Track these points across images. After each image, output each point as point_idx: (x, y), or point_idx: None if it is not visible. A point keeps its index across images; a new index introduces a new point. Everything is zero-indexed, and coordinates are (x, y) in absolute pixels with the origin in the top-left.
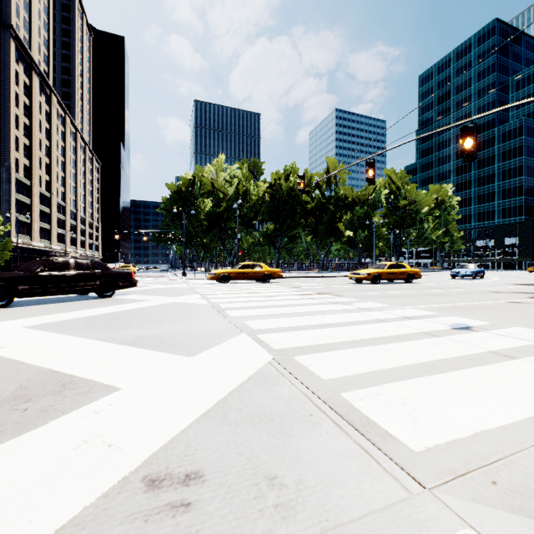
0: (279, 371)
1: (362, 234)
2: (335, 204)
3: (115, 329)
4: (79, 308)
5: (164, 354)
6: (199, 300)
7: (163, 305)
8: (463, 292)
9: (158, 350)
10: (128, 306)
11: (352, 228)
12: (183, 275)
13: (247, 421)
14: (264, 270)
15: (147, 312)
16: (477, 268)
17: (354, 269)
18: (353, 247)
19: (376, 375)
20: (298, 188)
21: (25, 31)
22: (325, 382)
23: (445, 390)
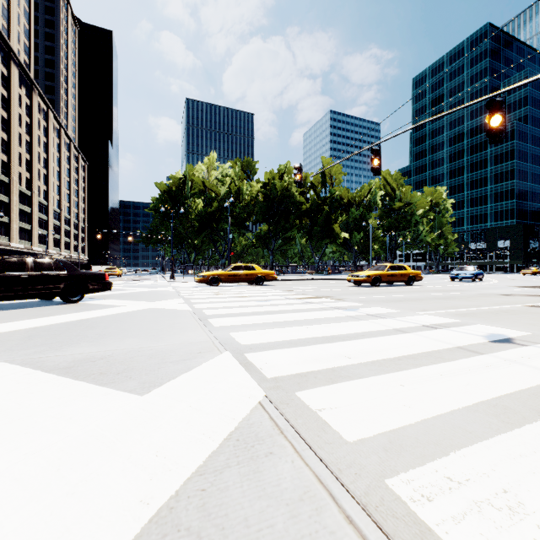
0: (274, 423)
1: (358, 236)
2: (331, 204)
3: (57, 347)
4: (31, 316)
5: (104, 389)
6: (181, 306)
7: (136, 312)
8: (472, 295)
9: (99, 382)
10: (93, 313)
11: (347, 229)
12: (172, 278)
13: None
14: (257, 272)
15: (112, 321)
16: (477, 270)
17: (349, 271)
18: (348, 249)
19: (429, 430)
20: (294, 181)
21: (3, 18)
22: (352, 448)
23: None
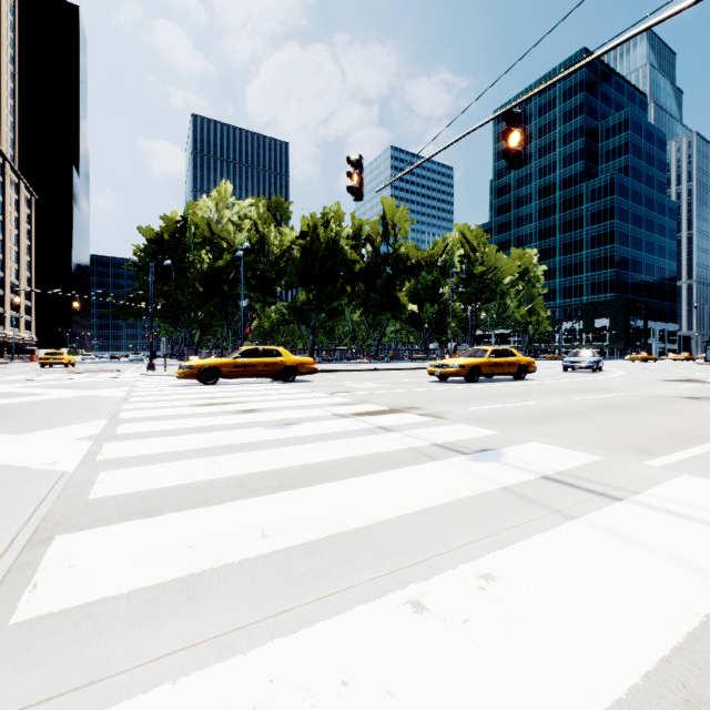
0: None
1: (430, 310)
2: (394, 265)
3: None
4: None
5: None
6: (65, 451)
7: None
8: (645, 399)
9: None
10: None
11: (416, 300)
12: (150, 369)
13: None
14: (285, 360)
15: None
16: (597, 356)
17: (418, 357)
18: (417, 327)
19: None
20: (348, 187)
21: None
22: None
23: None
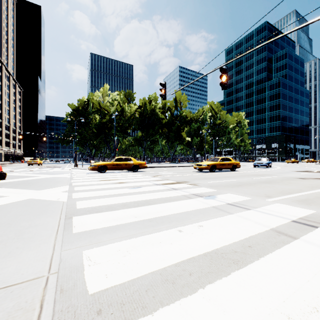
0: None
1: (196, 140)
2: (180, 120)
3: None
4: None
5: None
6: (60, 195)
7: (6, 206)
8: (281, 179)
9: None
10: None
11: (190, 136)
12: (75, 166)
13: None
14: (134, 162)
15: None
16: (269, 160)
17: (191, 161)
18: (190, 147)
19: None
20: (160, 94)
21: None
22: None
23: None
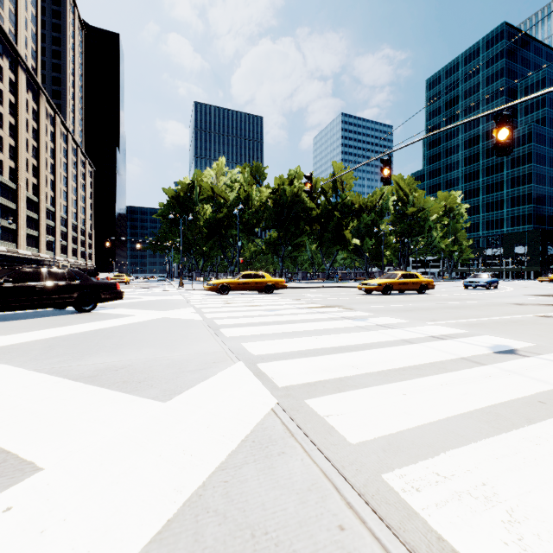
0: (285, 427)
1: (369, 243)
2: (342, 210)
3: (78, 356)
4: (48, 326)
5: (129, 396)
6: (192, 315)
7: (149, 322)
8: (484, 304)
9: (124, 390)
10: (107, 323)
11: (359, 236)
12: (180, 286)
13: (233, 549)
14: (267, 280)
15: (127, 331)
16: (491, 278)
17: (361, 278)
18: (360, 256)
19: (425, 434)
20: (304, 190)
21: (10, 23)
22: (355, 449)
23: (536, 464)
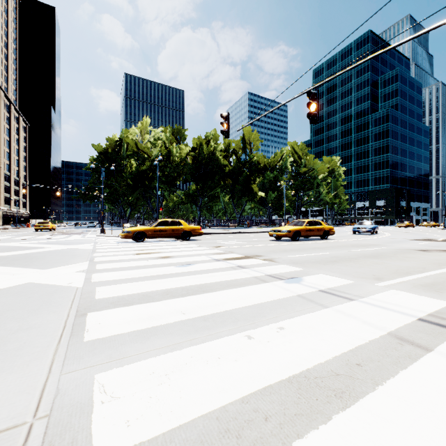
0: None
1: (272, 195)
2: (250, 168)
3: None
4: None
5: None
6: (74, 277)
7: None
8: (394, 251)
9: None
10: None
11: (264, 189)
12: (102, 232)
13: None
14: (184, 227)
15: None
16: (374, 224)
17: (265, 225)
18: (264, 206)
19: None
20: (221, 130)
21: None
22: None
23: None
